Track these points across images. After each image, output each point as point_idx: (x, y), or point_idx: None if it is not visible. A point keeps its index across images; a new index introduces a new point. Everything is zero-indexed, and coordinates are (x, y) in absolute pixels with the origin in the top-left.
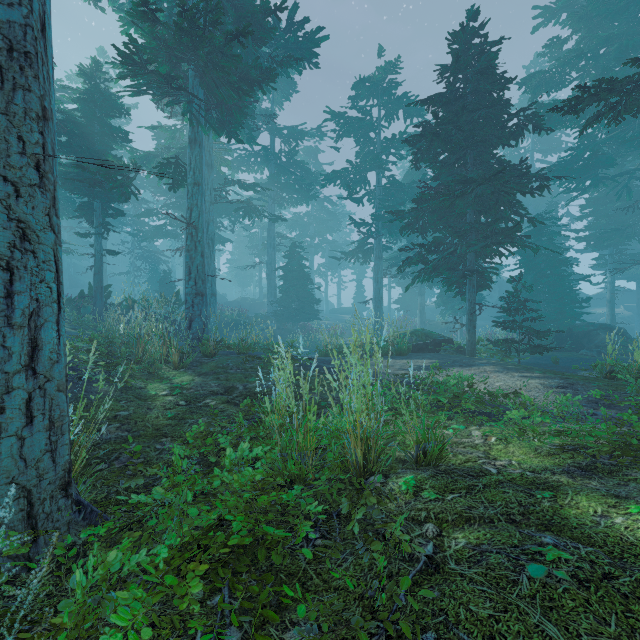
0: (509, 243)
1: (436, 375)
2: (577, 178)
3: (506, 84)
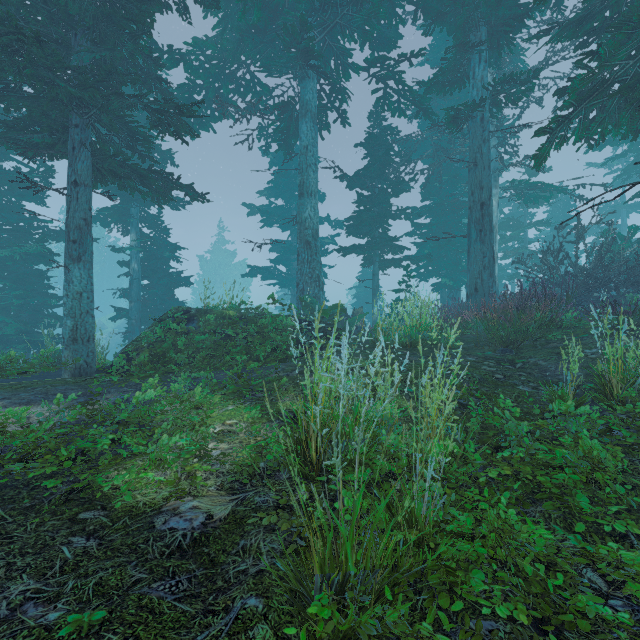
0: None
1: None
2: None
3: None
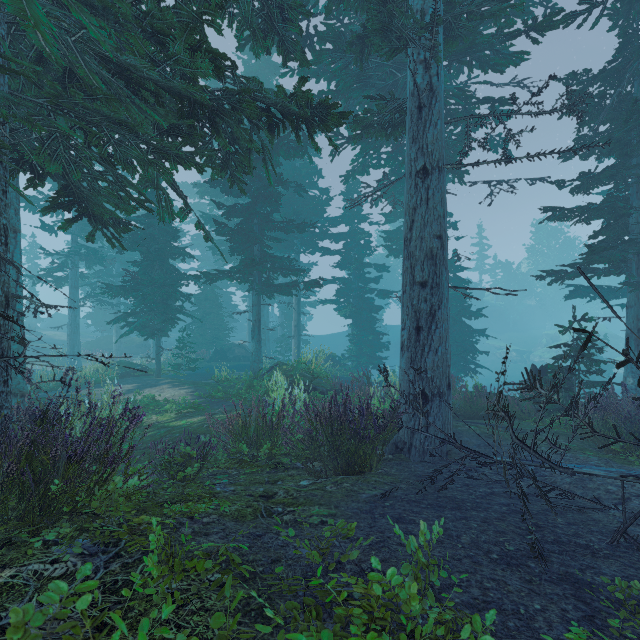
0: (177, 319)
1: (137, 394)
2: (226, 254)
3: (177, 230)
